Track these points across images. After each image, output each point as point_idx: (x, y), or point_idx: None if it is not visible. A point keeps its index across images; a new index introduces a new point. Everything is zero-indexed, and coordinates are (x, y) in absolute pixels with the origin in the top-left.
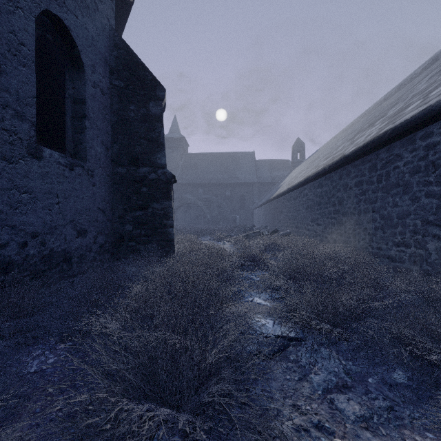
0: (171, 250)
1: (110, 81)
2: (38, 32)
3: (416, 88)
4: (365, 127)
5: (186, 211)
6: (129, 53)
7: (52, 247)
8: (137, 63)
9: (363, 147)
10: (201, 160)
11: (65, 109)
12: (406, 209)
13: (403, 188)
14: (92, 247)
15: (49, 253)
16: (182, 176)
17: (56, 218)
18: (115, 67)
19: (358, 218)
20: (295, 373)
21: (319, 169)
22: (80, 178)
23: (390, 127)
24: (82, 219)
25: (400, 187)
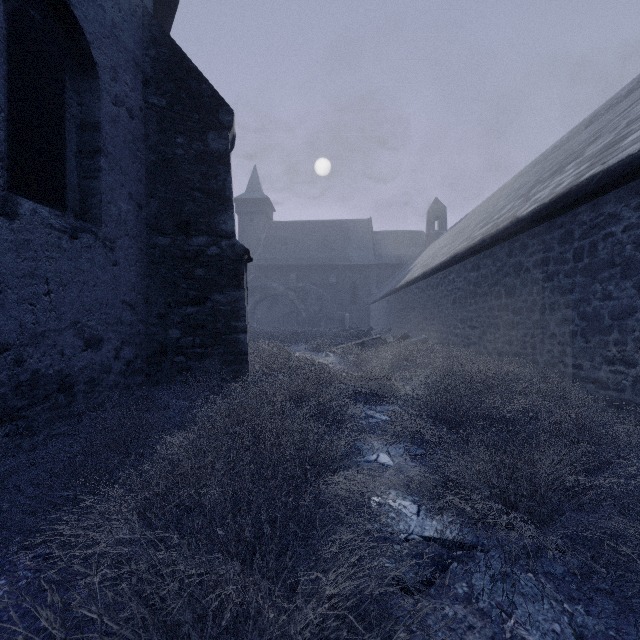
0: (242, 369)
1: (144, 98)
2: (14, 4)
3: (632, 112)
4: (546, 176)
5: (271, 306)
6: (176, 53)
7: (36, 368)
8: (188, 68)
9: (550, 204)
10: (293, 231)
11: (65, 137)
12: (628, 303)
13: (622, 269)
14: (112, 365)
15: (32, 378)
16: (266, 254)
17: (45, 318)
18: (152, 74)
19: (540, 318)
20: (472, 633)
21: (474, 242)
22: (90, 251)
23: (599, 169)
24: (93, 320)
25: (615, 268)
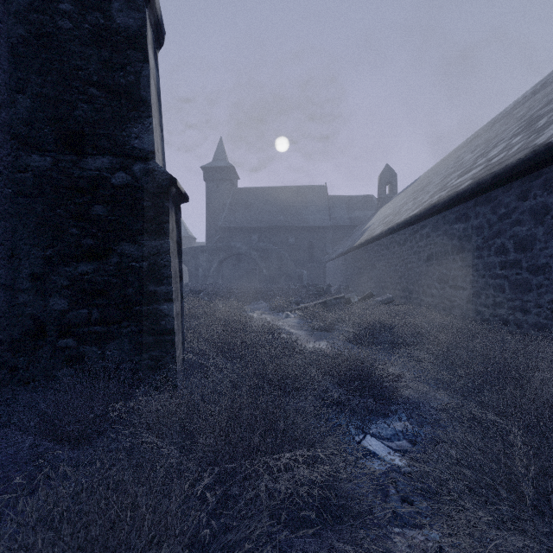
0: (166, 355)
1: None
2: None
3: None
4: (552, 106)
5: (235, 264)
6: None
7: None
8: None
9: None
10: (255, 196)
11: None
12: None
13: None
14: None
15: None
16: (230, 217)
17: None
18: None
19: None
20: None
21: (464, 187)
22: None
23: None
24: None
25: None
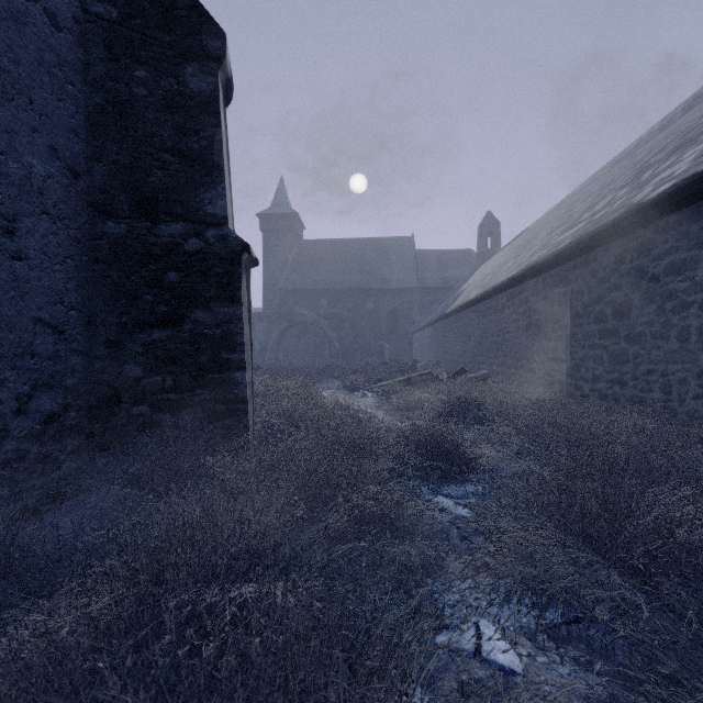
0: (239, 424)
1: (82, 4)
2: None
3: None
4: (661, 156)
5: (299, 336)
6: None
7: None
8: None
9: None
10: (325, 251)
11: None
12: None
13: None
14: (11, 424)
15: None
16: (294, 277)
17: None
18: None
19: (680, 348)
20: None
21: (563, 246)
22: None
23: None
24: None
25: None
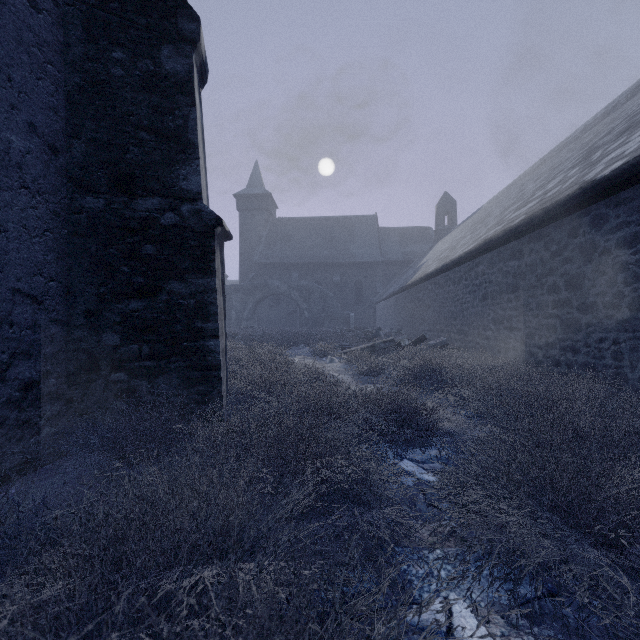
0: (213, 390)
1: None
2: None
3: None
4: (609, 137)
5: (273, 305)
6: None
7: None
8: None
9: None
10: (296, 228)
11: None
12: None
13: None
14: None
15: None
16: (267, 252)
17: None
18: None
19: (632, 317)
20: None
21: (518, 222)
22: None
23: None
24: None
25: None
